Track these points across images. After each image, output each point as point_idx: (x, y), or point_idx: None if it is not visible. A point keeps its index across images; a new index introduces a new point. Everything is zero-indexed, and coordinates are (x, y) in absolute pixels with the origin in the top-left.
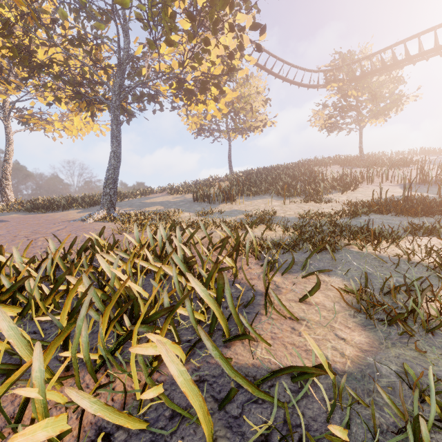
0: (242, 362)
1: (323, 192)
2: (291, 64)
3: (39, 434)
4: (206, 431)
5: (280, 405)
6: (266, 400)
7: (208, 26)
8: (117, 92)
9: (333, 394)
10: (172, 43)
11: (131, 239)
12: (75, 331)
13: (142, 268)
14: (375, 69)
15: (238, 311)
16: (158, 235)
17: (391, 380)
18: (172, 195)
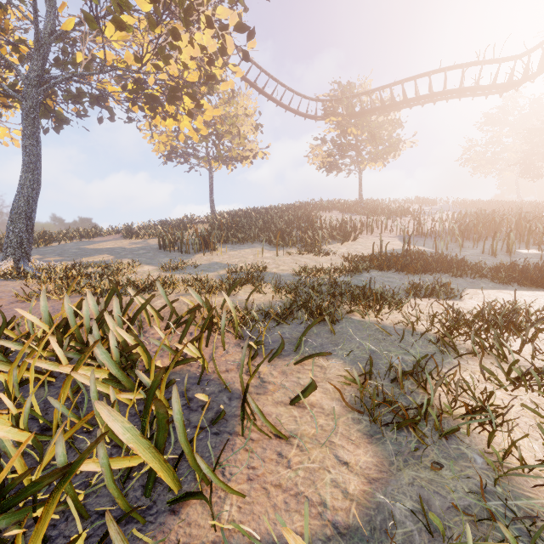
0: (197, 541)
1: (322, 242)
2: (287, 86)
3: None
4: None
5: None
6: None
7: (180, 15)
8: (33, 83)
9: None
10: (123, 26)
11: (32, 318)
12: None
13: (47, 369)
14: (374, 107)
15: (202, 432)
16: (84, 310)
17: (408, 529)
18: (129, 238)
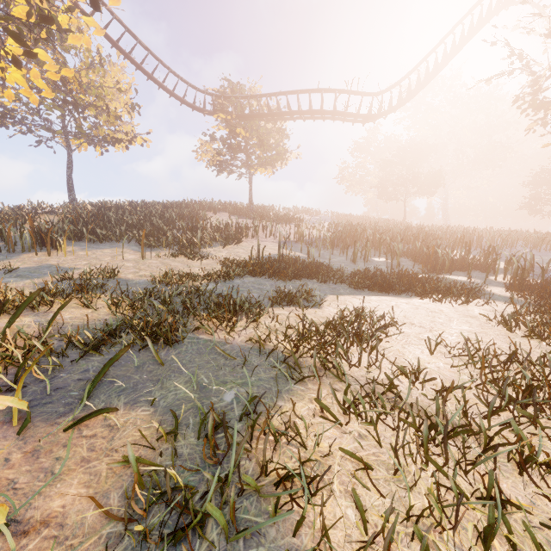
0: None
1: (202, 244)
2: (170, 69)
3: None
4: None
5: None
6: None
7: None
8: None
9: None
10: None
11: None
12: None
13: None
14: (262, 113)
15: None
16: None
17: None
18: None
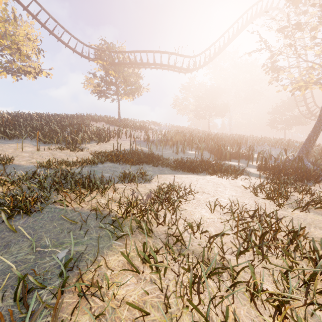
0: None
1: (83, 141)
2: (65, 29)
3: None
4: None
5: None
6: None
7: None
8: None
9: None
10: None
11: None
12: None
13: None
14: (126, 62)
15: None
16: None
17: None
18: None
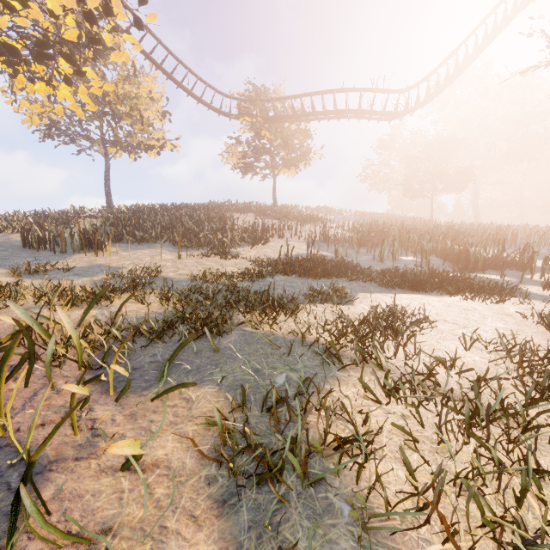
0: None
1: (231, 244)
2: (198, 76)
3: None
4: None
5: None
6: None
7: None
8: None
9: None
10: None
11: None
12: None
13: None
14: (287, 114)
15: None
16: None
17: None
18: None
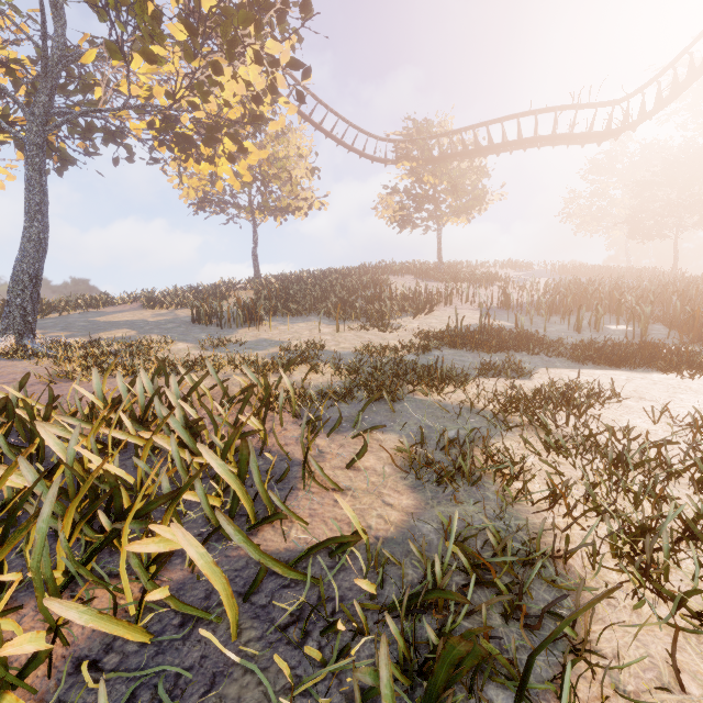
0: (273, 548)
1: (390, 315)
2: (350, 122)
3: (27, 647)
4: (231, 617)
5: (315, 583)
6: (300, 583)
7: (220, 41)
8: (38, 119)
9: (367, 555)
10: (154, 59)
11: (88, 395)
12: (35, 537)
13: (113, 442)
14: (455, 152)
15: (268, 488)
16: (138, 387)
17: (430, 538)
18: (151, 309)
